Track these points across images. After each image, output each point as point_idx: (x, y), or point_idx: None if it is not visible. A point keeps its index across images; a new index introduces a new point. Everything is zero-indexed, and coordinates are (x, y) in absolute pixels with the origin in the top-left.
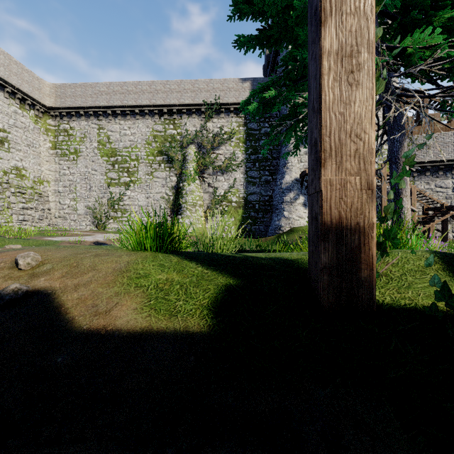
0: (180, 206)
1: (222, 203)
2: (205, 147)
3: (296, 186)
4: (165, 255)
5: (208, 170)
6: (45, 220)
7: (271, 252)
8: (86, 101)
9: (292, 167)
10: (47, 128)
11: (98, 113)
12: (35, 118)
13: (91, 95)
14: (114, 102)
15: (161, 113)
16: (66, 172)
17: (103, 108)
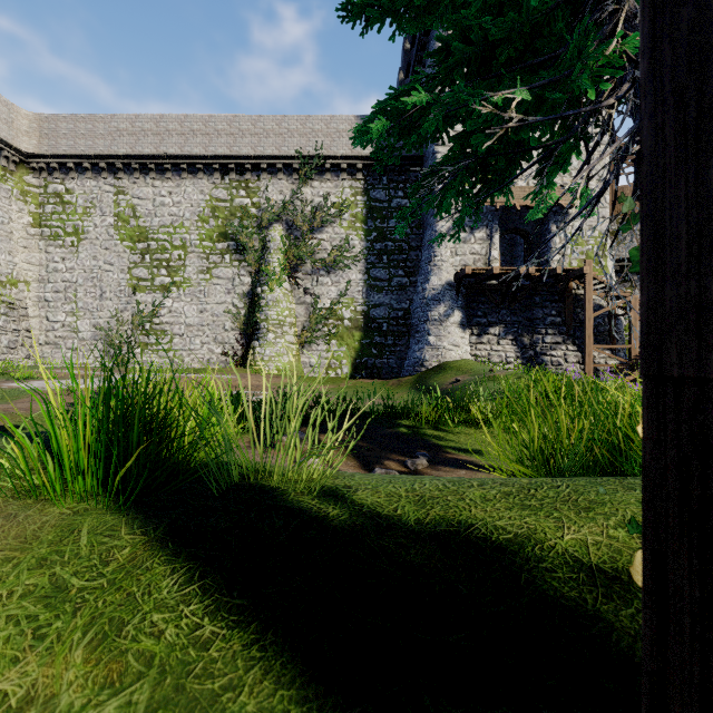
0: (257, 326)
1: (327, 321)
2: (299, 229)
3: (448, 295)
4: (107, 520)
5: (304, 266)
6: (19, 349)
7: (412, 420)
8: (94, 146)
9: (442, 264)
10: (25, 189)
11: (115, 166)
12: (1, 172)
13: (102, 135)
14: (144, 149)
15: (225, 170)
16: (59, 267)
17: (125, 158)
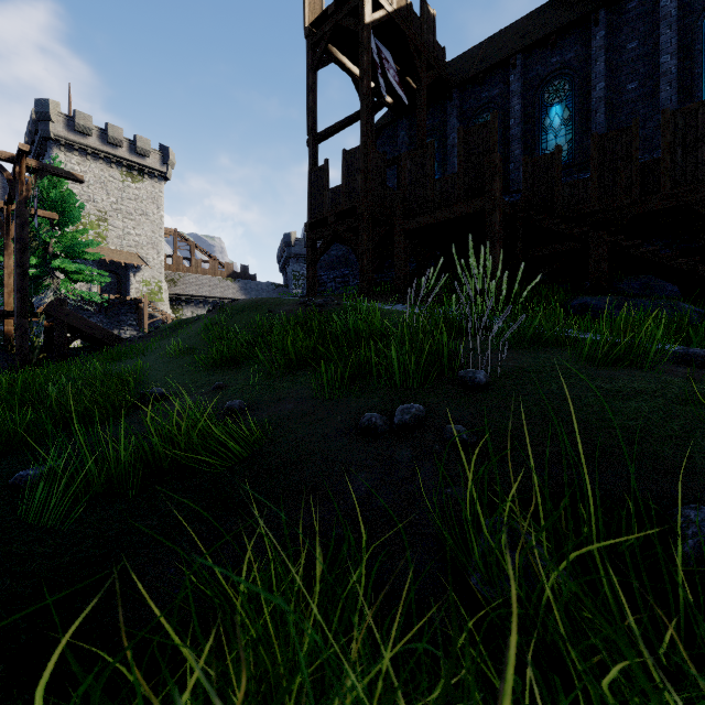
0: None
1: None
2: None
3: None
4: None
5: None
6: None
7: None
8: None
9: None
10: None
11: None
12: None
13: None
14: None
15: None
16: None
17: None
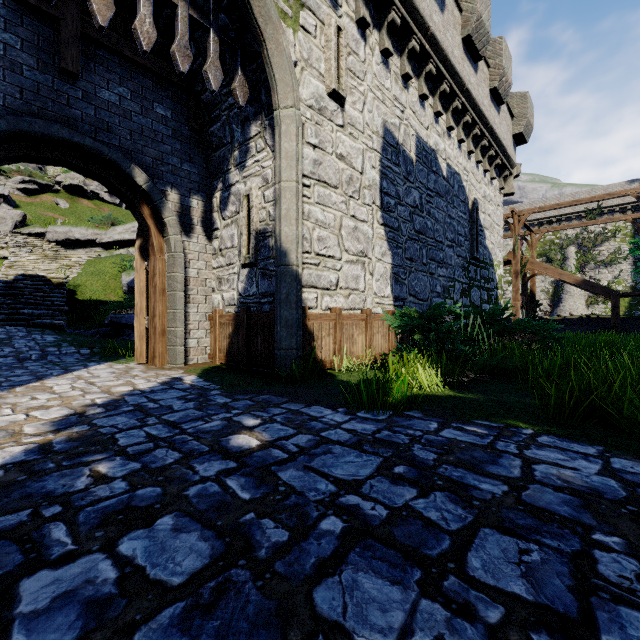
0: (560, 297)
1: None
2: (585, 246)
3: None
4: None
5: (588, 265)
6: None
7: None
8: None
9: None
10: None
11: None
12: None
13: None
14: None
15: (540, 224)
16: None
17: None
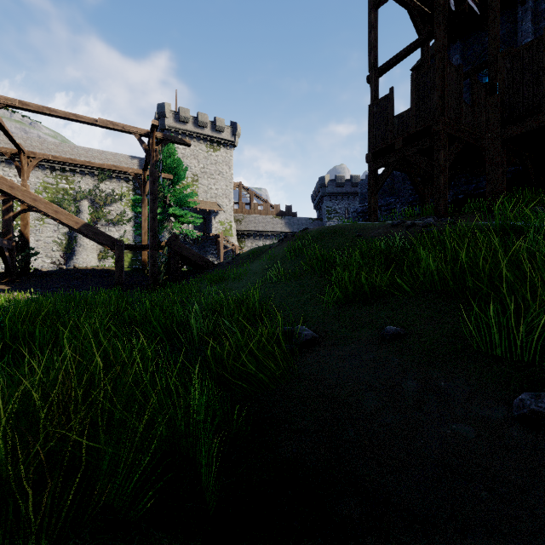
0: (74, 250)
1: None
2: (98, 203)
3: None
4: None
5: (101, 222)
6: None
7: None
8: None
9: None
10: None
11: None
12: None
13: None
14: None
15: (53, 169)
16: None
17: None
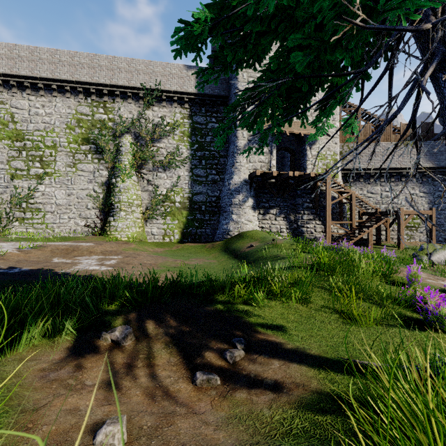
0: (112, 206)
1: (164, 203)
2: (143, 139)
3: (245, 188)
4: None
5: (147, 165)
6: None
7: (226, 295)
8: None
9: (241, 167)
10: None
11: None
12: None
13: None
14: (20, 70)
15: (87, 93)
16: None
17: (4, 76)
